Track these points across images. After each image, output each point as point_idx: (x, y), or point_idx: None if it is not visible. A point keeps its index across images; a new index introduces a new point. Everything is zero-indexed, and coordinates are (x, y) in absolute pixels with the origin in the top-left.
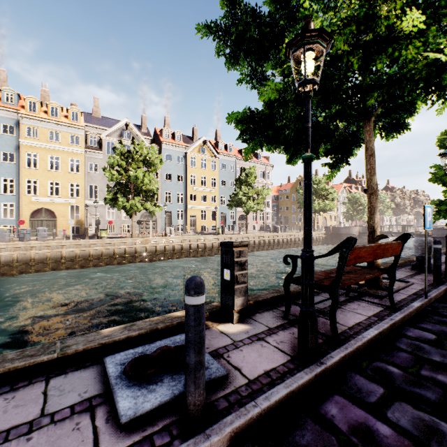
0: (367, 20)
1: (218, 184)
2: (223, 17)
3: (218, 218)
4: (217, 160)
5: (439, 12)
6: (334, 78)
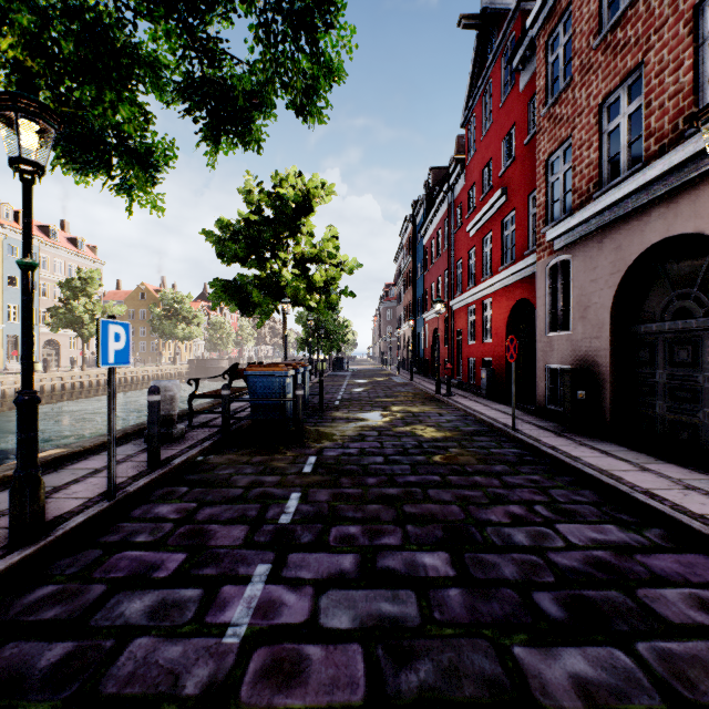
0: (297, 290)
1: (3, 281)
2: (229, 242)
3: (2, 344)
4: (0, 237)
5: (312, 286)
6: (280, 294)
